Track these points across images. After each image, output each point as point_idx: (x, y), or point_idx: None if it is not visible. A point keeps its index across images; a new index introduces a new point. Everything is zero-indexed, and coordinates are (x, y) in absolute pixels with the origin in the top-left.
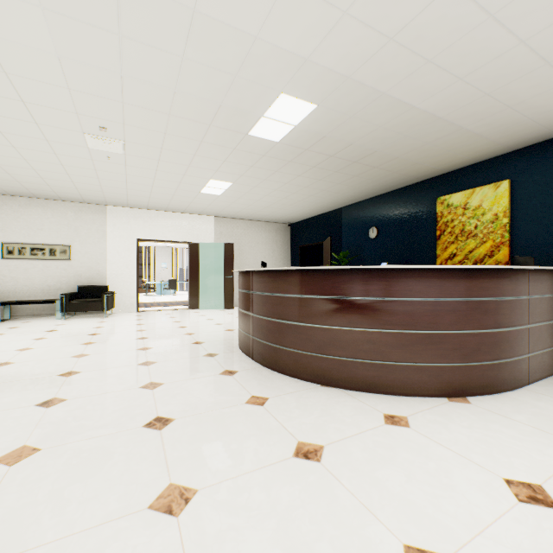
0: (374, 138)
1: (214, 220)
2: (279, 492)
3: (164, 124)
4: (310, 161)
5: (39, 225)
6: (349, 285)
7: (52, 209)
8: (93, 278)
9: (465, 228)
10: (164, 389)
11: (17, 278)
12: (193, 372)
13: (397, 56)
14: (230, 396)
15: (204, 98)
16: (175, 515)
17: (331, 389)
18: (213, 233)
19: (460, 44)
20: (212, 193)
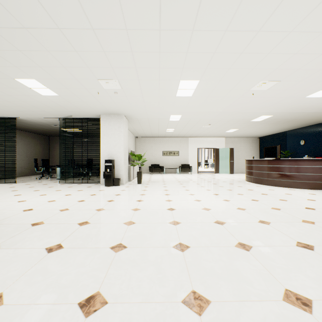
0: (295, 117)
1: (224, 139)
2: (266, 191)
3: (226, 122)
4: (270, 123)
5: (170, 145)
6: (282, 163)
7: (174, 140)
8: (184, 161)
9: None
10: (235, 184)
11: (165, 161)
12: (238, 183)
13: (296, 109)
14: (251, 186)
15: (240, 118)
16: (251, 190)
17: (277, 187)
18: (224, 144)
19: (314, 106)
20: (229, 132)
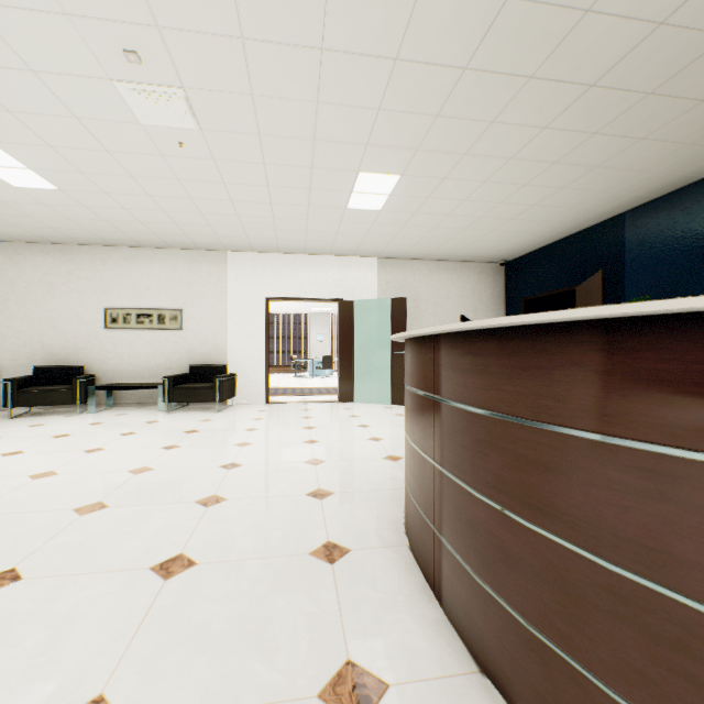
0: None
1: (377, 264)
2: None
3: (230, 1)
4: (587, 62)
5: (146, 283)
6: None
7: (160, 261)
8: (210, 354)
9: None
10: None
11: (122, 354)
12: (247, 656)
13: None
14: None
15: None
16: None
17: None
18: (375, 284)
19: None
20: (366, 209)
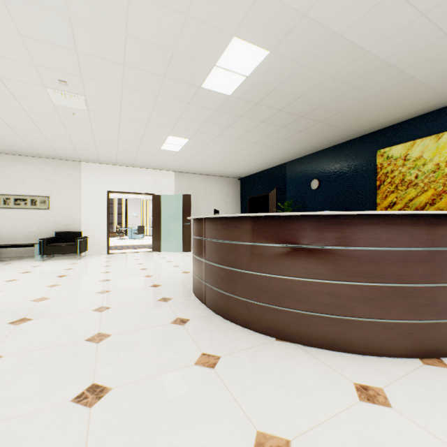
0: (323, 90)
1: (174, 175)
2: None
3: (120, 77)
4: (260, 115)
5: (21, 178)
6: (307, 233)
7: (33, 165)
8: (69, 225)
9: (405, 178)
10: (110, 342)
11: (2, 225)
12: (145, 321)
13: None
14: (178, 353)
15: (156, 45)
16: None
17: (287, 344)
18: (174, 186)
19: None
20: (171, 150)
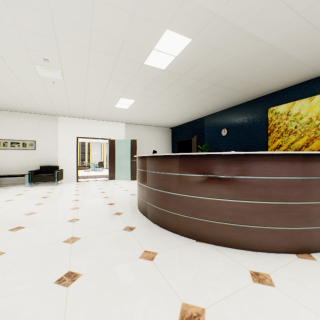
0: (229, 66)
1: (125, 125)
2: None
3: (86, 56)
4: (185, 84)
5: (16, 128)
6: (218, 166)
7: (24, 118)
8: (50, 161)
9: (288, 128)
10: (80, 243)
11: (2, 161)
12: (104, 228)
13: None
14: (128, 250)
15: (112, 34)
16: None
17: (204, 244)
18: (124, 133)
19: None
20: (122, 108)
